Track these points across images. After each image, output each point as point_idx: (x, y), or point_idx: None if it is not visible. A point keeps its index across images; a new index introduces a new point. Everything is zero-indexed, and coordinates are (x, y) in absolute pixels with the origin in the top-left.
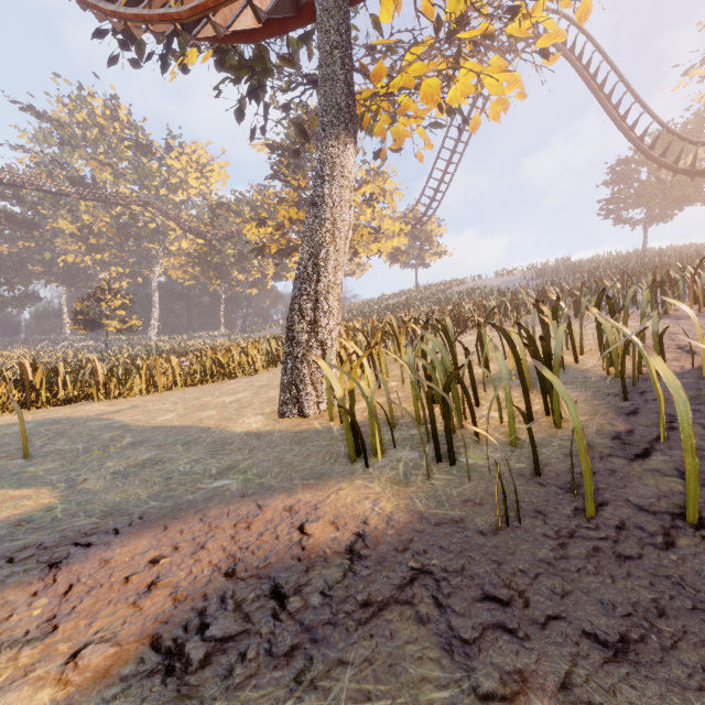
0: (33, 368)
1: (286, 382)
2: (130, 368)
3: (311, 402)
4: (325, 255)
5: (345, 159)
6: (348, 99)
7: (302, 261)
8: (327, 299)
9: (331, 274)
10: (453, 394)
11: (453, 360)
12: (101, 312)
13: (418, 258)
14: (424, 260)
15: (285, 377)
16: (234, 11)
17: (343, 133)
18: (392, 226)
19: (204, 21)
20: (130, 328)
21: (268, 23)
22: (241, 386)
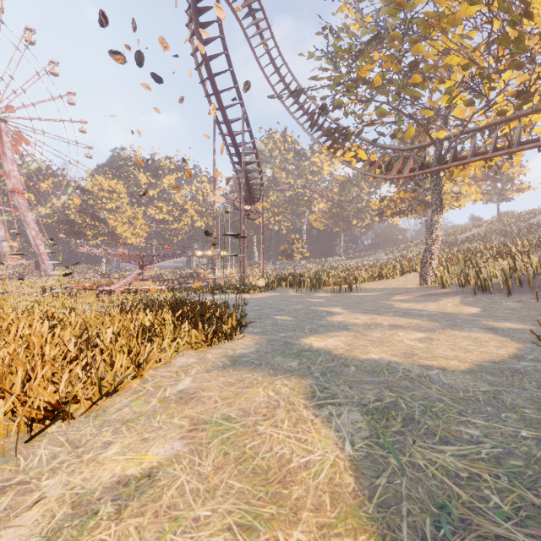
0: (317, 275)
1: (422, 277)
2: (346, 275)
3: (429, 282)
4: (433, 244)
5: (439, 219)
6: (440, 202)
7: (426, 246)
8: (434, 255)
9: (435, 249)
10: (466, 277)
11: (475, 271)
12: (293, 250)
13: (499, 196)
14: (507, 195)
15: (421, 275)
16: (398, 166)
17: (438, 212)
18: (469, 191)
19: (390, 173)
20: (303, 257)
21: (411, 171)
22: (395, 281)
